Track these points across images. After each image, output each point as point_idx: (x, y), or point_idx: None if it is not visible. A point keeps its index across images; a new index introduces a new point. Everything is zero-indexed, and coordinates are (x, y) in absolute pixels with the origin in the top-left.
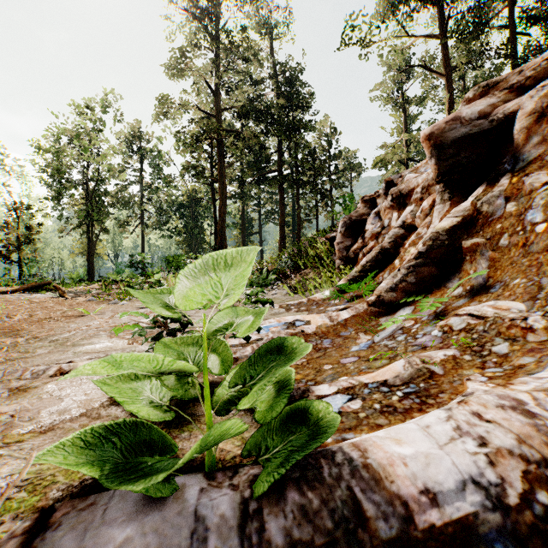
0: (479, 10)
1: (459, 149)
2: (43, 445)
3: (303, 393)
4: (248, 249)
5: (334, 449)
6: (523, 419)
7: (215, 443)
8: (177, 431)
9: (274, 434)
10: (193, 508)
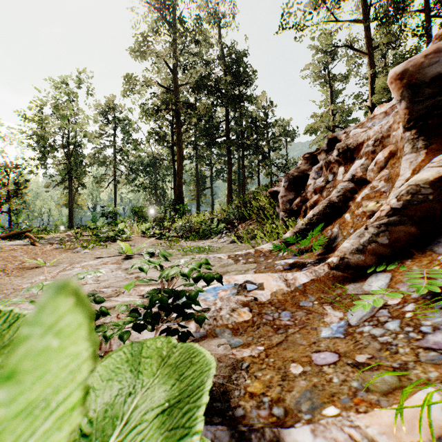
0: None
1: (439, 87)
2: None
3: None
4: None
5: None
6: None
7: None
8: None
9: None
10: None
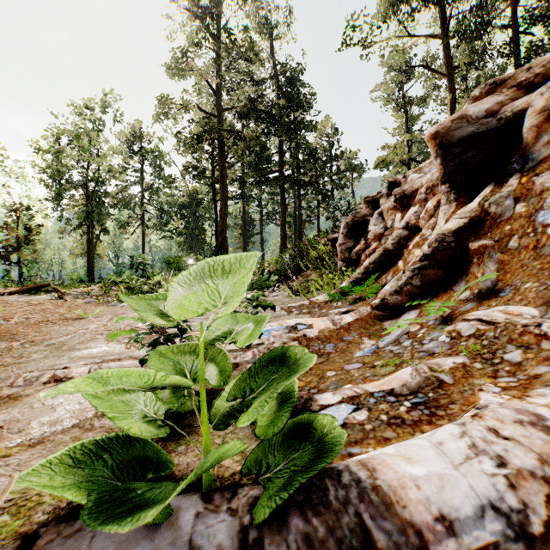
0: (482, 9)
1: (465, 148)
2: (31, 460)
3: (306, 402)
4: (248, 254)
5: (340, 467)
6: (544, 437)
7: (211, 466)
8: (174, 444)
9: (276, 450)
10: (188, 536)
